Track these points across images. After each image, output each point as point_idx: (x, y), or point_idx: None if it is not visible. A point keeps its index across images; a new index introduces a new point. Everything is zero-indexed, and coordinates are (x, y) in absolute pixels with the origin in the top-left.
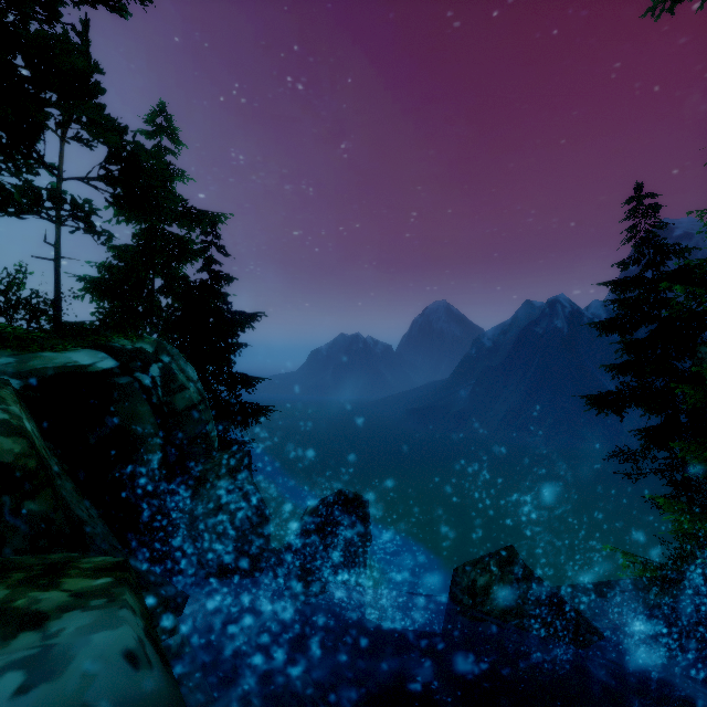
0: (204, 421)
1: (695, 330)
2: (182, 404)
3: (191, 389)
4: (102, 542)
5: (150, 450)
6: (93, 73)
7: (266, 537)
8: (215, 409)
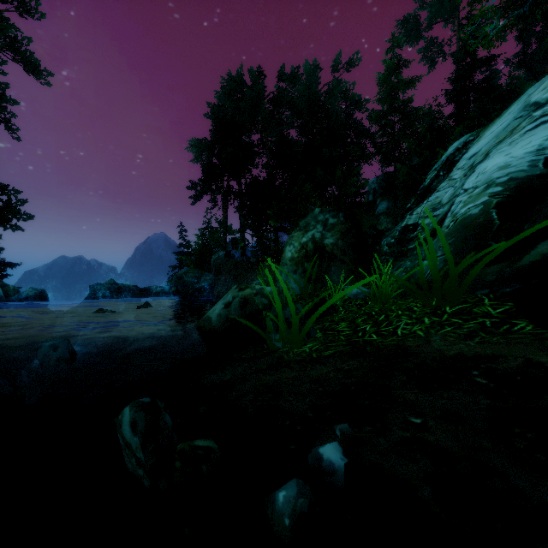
0: None
1: None
2: None
3: None
4: None
5: None
6: None
7: None
8: None
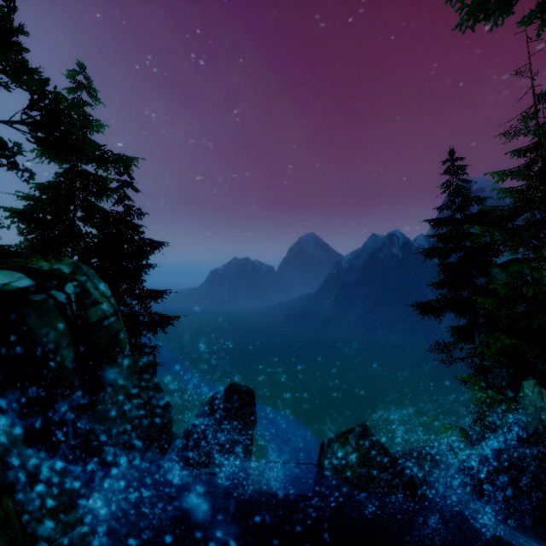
0: (116, 330)
1: (489, 257)
2: (95, 317)
3: (105, 303)
4: (6, 448)
5: (63, 358)
6: (16, 31)
7: (168, 427)
8: (128, 319)
